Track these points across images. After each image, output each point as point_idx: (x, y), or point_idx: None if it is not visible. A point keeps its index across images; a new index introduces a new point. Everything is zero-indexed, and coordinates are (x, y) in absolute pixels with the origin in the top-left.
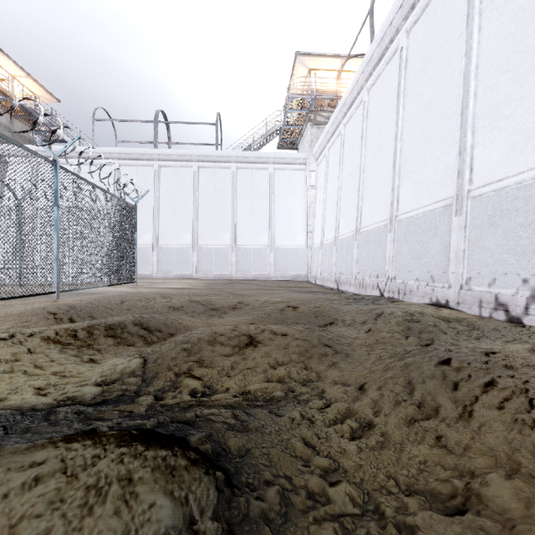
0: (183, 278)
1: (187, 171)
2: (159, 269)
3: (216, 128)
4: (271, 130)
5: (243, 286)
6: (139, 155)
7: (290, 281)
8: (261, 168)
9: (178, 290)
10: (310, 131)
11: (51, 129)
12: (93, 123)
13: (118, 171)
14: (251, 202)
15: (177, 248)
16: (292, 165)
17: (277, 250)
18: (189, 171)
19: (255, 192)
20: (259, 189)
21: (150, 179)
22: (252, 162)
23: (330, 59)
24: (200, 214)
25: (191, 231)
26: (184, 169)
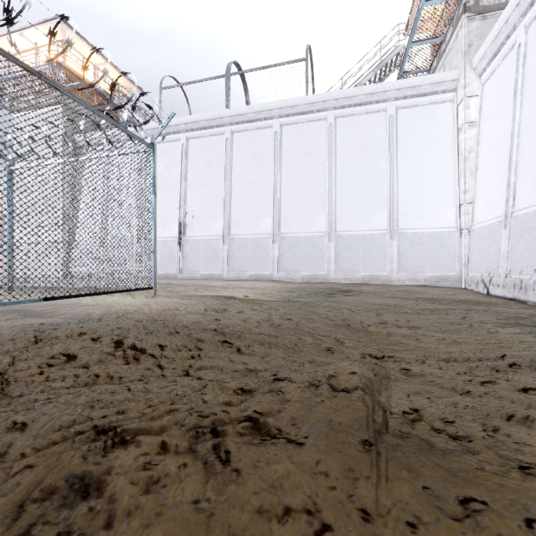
0: (260, 280)
1: (266, 133)
2: (230, 267)
3: (305, 65)
4: (388, 57)
5: (354, 297)
6: (207, 121)
7: (428, 287)
8: (374, 111)
9: (218, 308)
10: (467, 28)
11: (130, 117)
12: (160, 93)
13: (185, 146)
14: (358, 165)
15: (253, 239)
16: (430, 95)
17: (402, 236)
18: (268, 133)
19: (364, 149)
20: (371, 143)
21: (220, 151)
22: (359, 104)
23: None
24: (283, 190)
25: (270, 214)
26: (262, 131)
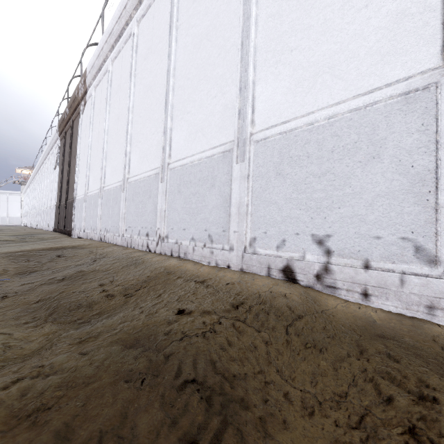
0: None
1: None
2: None
3: None
4: (9, 182)
5: None
6: None
7: (15, 226)
8: (4, 194)
9: None
10: (22, 186)
11: None
12: None
13: None
14: (0, 204)
15: None
16: (16, 194)
17: (10, 217)
18: None
19: (2, 201)
20: (3, 200)
21: None
22: (0, 193)
23: (28, 170)
24: None
25: None
26: None
